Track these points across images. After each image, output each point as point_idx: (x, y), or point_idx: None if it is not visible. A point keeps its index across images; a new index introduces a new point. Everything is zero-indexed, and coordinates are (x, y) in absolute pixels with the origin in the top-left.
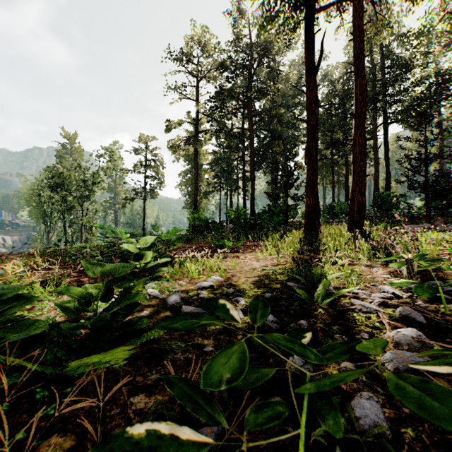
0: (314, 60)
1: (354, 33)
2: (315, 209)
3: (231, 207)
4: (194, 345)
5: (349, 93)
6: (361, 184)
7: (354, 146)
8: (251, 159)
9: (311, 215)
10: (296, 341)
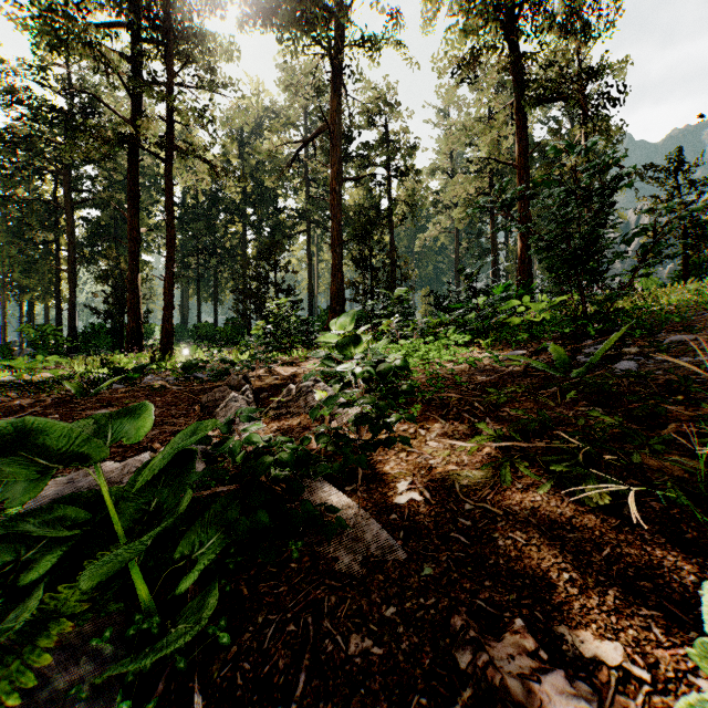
0: (137, 187)
1: (166, 188)
2: (137, 332)
3: (32, 320)
4: (3, 383)
5: (216, 198)
6: (169, 315)
7: (164, 282)
8: (70, 253)
9: (133, 338)
10: (36, 363)
